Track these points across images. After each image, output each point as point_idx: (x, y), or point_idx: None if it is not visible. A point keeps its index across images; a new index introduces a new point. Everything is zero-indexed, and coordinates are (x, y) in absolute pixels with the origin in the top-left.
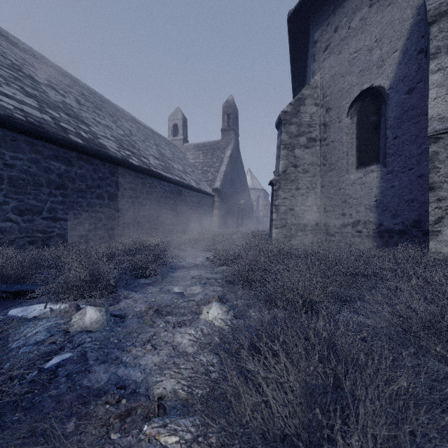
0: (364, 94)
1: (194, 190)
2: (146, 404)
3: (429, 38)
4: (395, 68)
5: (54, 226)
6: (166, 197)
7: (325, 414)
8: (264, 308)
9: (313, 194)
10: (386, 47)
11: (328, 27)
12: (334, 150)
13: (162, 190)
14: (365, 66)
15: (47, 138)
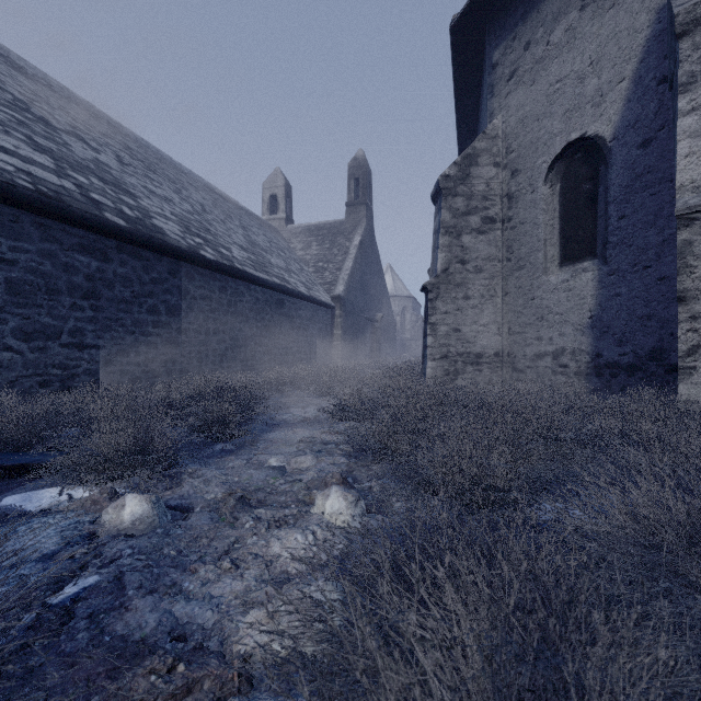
0: (572, 149)
1: (304, 299)
2: (219, 671)
3: (677, 60)
4: (622, 107)
5: (81, 357)
6: (258, 309)
7: (522, 699)
8: (416, 495)
9: (492, 306)
10: (607, 73)
11: (515, 42)
12: (525, 236)
13: (252, 298)
14: (574, 104)
15: (68, 217)
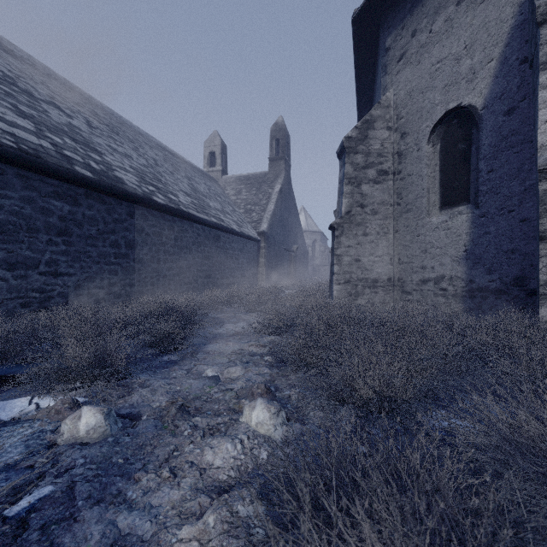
0: (449, 116)
1: (236, 234)
2: None
3: (538, 43)
4: (491, 82)
5: (55, 283)
6: (199, 243)
7: None
8: (328, 406)
9: (385, 241)
10: (479, 55)
11: (404, 31)
12: (412, 185)
13: (194, 234)
14: (452, 80)
15: (45, 170)
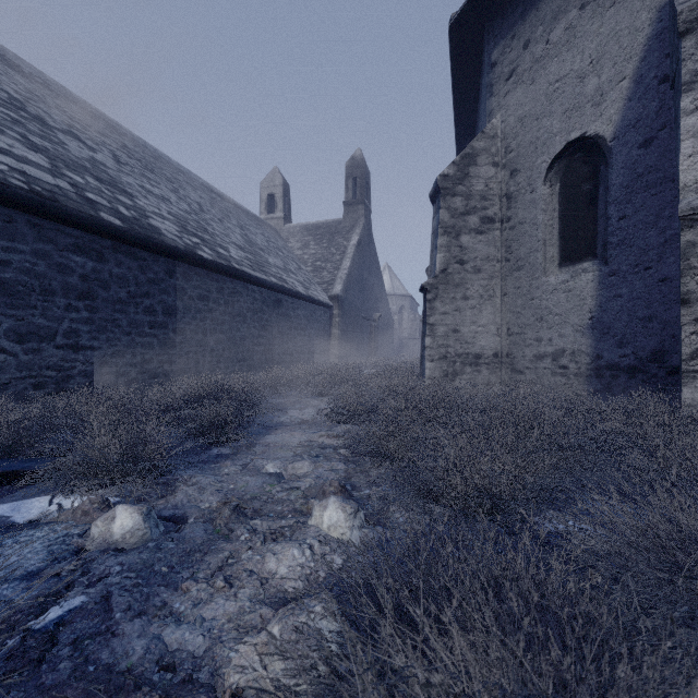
0: (571, 148)
1: (301, 299)
2: None
3: (680, 58)
4: (623, 106)
5: (76, 359)
6: (256, 309)
7: None
8: (416, 506)
9: (490, 306)
10: (608, 72)
11: (514, 41)
12: (524, 236)
13: (249, 298)
14: (574, 104)
15: (63, 217)
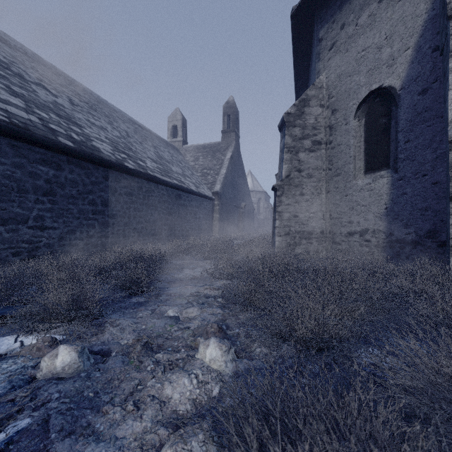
0: (372, 95)
1: (194, 194)
2: None
3: (448, 34)
4: (407, 67)
5: (42, 235)
6: (164, 201)
7: None
8: (271, 343)
9: (318, 200)
10: (397, 44)
11: (334, 24)
12: (341, 153)
13: (159, 194)
14: (374, 65)
15: (33, 140)
